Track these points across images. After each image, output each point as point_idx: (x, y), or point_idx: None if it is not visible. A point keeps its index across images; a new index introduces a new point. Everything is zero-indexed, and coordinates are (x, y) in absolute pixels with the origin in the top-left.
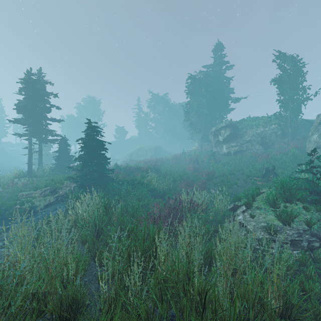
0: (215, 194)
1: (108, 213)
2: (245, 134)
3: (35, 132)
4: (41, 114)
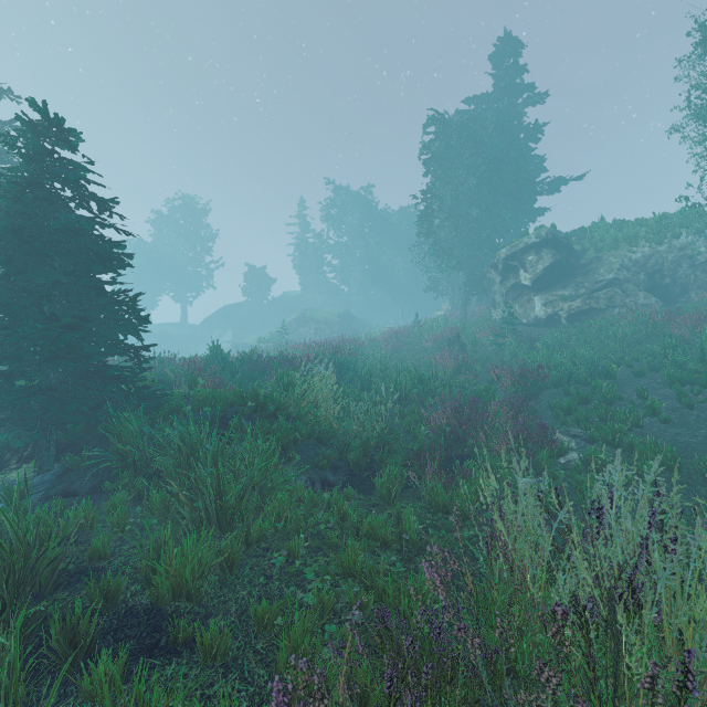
0: None
1: None
2: (598, 265)
3: None
4: None
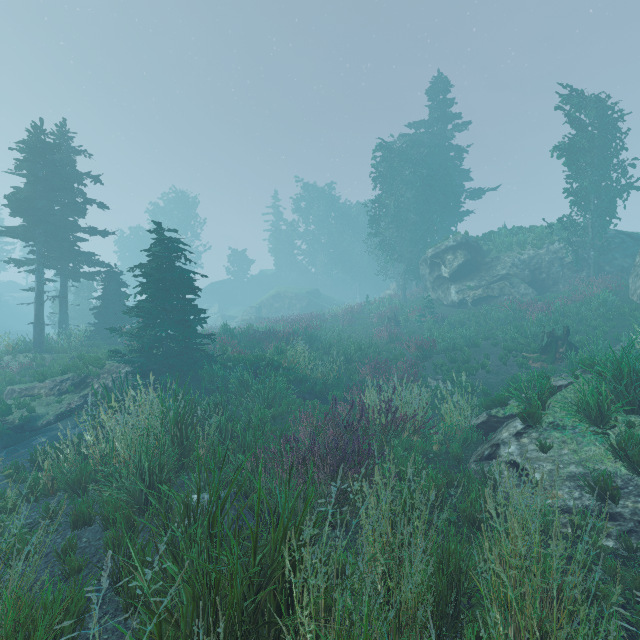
0: (444, 392)
1: (186, 438)
2: (496, 263)
3: (51, 256)
4: (65, 218)
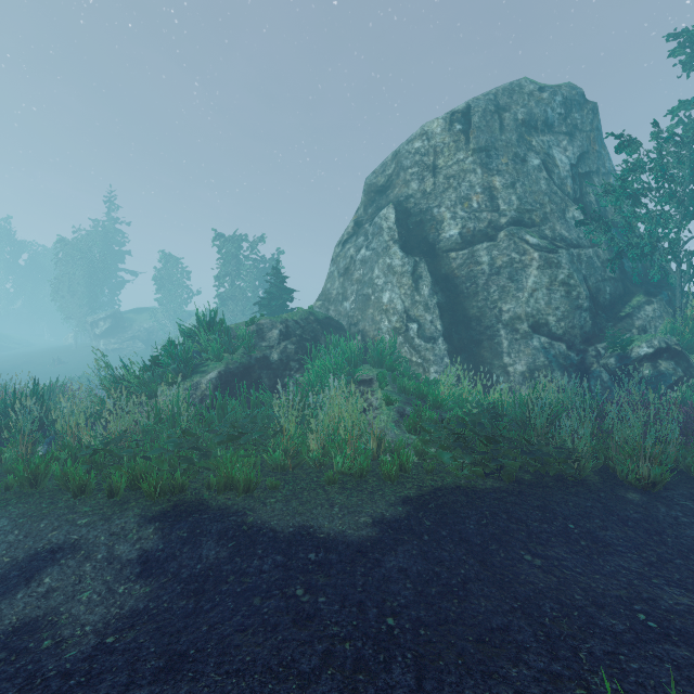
0: None
1: None
2: (130, 328)
3: None
4: None
